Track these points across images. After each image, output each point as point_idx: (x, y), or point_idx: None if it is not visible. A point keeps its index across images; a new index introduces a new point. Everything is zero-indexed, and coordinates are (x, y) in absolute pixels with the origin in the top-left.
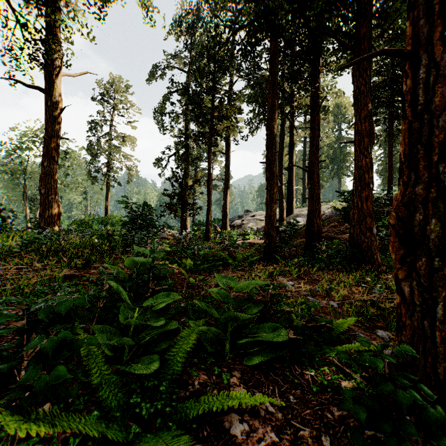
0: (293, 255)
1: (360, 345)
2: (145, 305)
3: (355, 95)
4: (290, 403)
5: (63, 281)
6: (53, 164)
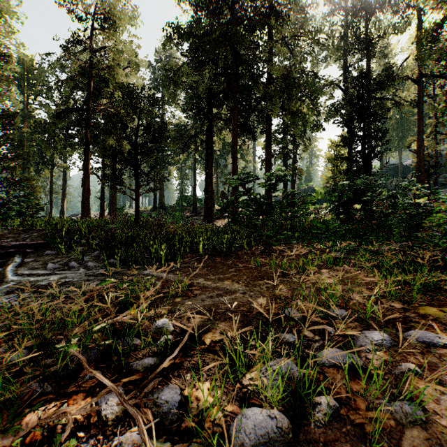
0: None
1: None
2: None
3: None
4: None
5: None
6: None
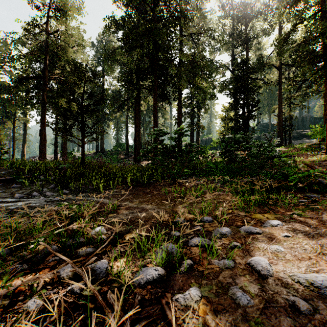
0: None
1: None
2: None
3: None
4: None
5: None
6: None
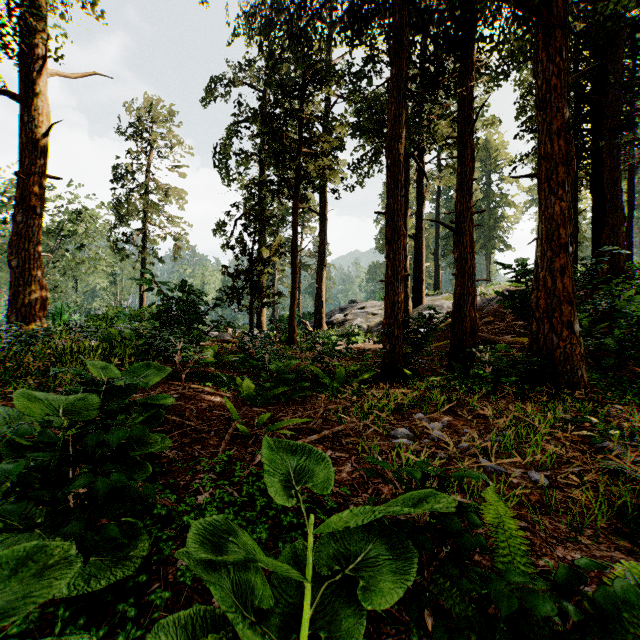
0: (429, 369)
1: None
2: None
3: (539, 95)
4: None
5: None
6: (33, 219)
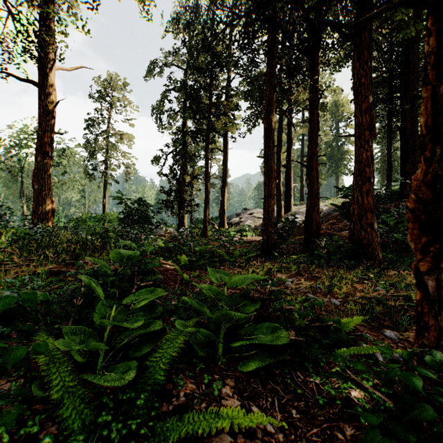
0: (292, 252)
1: (370, 347)
2: (124, 303)
3: (355, 87)
4: (293, 420)
5: (47, 278)
6: (47, 159)
